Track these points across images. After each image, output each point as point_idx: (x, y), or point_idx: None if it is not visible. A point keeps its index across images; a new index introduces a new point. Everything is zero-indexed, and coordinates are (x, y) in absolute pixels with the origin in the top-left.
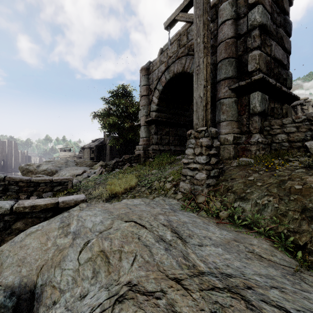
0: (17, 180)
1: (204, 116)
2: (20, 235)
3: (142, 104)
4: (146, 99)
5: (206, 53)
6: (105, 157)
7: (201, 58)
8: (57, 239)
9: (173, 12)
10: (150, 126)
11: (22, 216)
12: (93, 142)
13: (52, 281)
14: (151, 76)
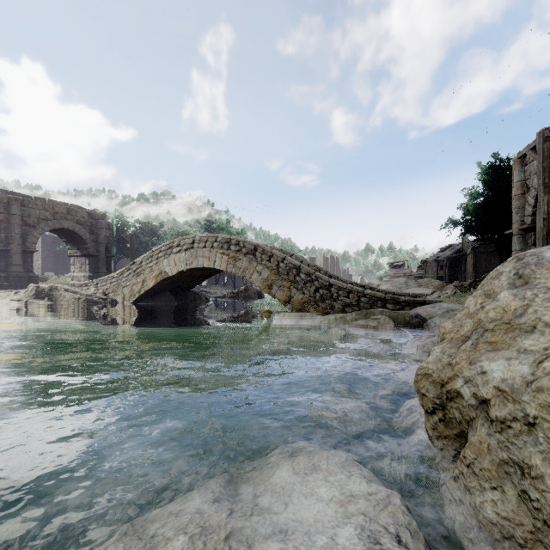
0: (387, 292)
1: (544, 243)
2: (413, 309)
3: (514, 207)
4: (522, 199)
5: (547, 191)
6: (465, 276)
7: (541, 197)
8: (431, 310)
9: (524, 148)
10: (527, 235)
11: (408, 304)
12: (441, 251)
13: (433, 317)
14: (529, 168)
